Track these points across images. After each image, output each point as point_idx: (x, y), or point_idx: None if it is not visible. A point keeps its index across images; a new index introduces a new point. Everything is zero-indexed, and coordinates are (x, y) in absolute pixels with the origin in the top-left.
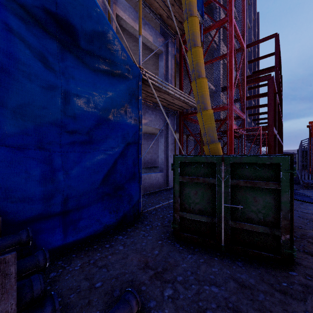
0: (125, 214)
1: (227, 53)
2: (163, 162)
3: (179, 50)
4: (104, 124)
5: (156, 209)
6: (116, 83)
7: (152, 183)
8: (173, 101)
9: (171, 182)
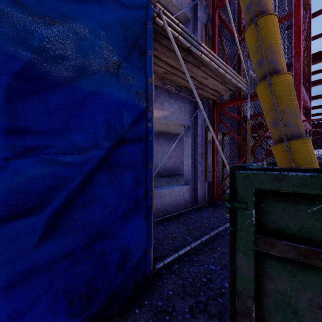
0: (113, 293)
1: (291, 3)
2: (189, 170)
3: (211, 17)
4: (58, 94)
5: (180, 256)
6: (90, 3)
7: (174, 201)
8: (206, 81)
9: (201, 198)
